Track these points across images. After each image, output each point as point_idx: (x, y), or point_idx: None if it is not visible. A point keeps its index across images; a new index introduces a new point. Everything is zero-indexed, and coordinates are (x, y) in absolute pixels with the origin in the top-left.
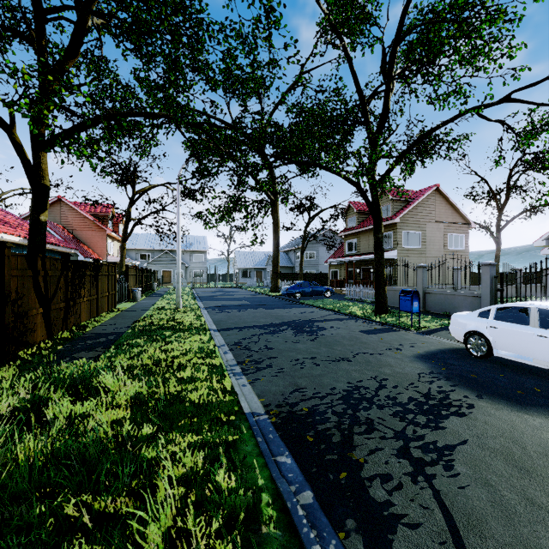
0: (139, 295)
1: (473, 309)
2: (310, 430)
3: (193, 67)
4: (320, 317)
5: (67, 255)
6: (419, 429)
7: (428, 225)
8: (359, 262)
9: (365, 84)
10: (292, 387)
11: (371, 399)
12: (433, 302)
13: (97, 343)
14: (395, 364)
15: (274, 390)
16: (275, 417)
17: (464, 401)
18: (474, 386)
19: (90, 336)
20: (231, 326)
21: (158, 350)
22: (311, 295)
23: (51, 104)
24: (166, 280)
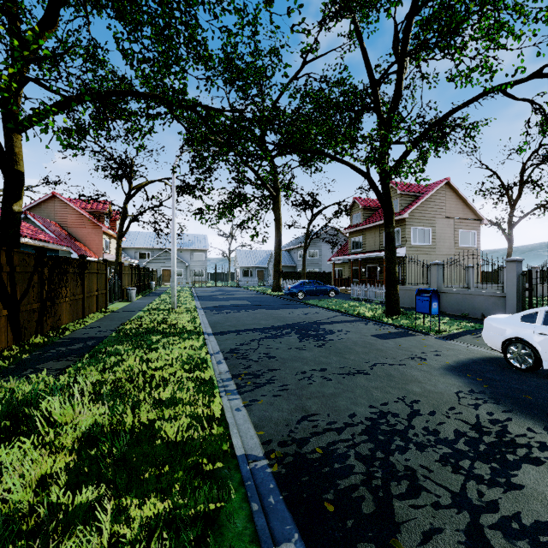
0: (133, 294)
1: (497, 310)
2: (327, 488)
3: (187, 45)
4: (326, 319)
5: (42, 249)
6: (486, 488)
7: (438, 221)
8: (365, 261)
9: (375, 66)
10: (300, 413)
11: (404, 433)
12: (449, 302)
13: (71, 350)
14: (424, 378)
15: (276, 418)
16: (278, 463)
17: (531, 438)
18: (534, 412)
19: (66, 341)
20: (228, 329)
21: (138, 360)
22: (315, 295)
23: (5, 63)
24: (166, 279)
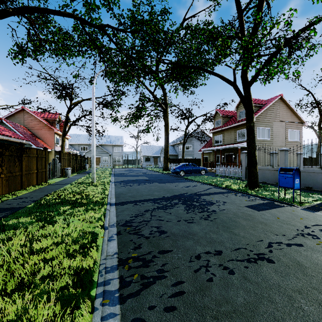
0: (69, 172)
1: None
2: None
3: None
4: (203, 191)
5: None
6: None
7: (274, 123)
8: (224, 150)
9: None
10: None
11: None
12: None
13: None
14: None
15: None
16: None
17: None
18: None
19: None
20: (128, 199)
21: (23, 239)
22: (192, 173)
23: None
24: (97, 163)
